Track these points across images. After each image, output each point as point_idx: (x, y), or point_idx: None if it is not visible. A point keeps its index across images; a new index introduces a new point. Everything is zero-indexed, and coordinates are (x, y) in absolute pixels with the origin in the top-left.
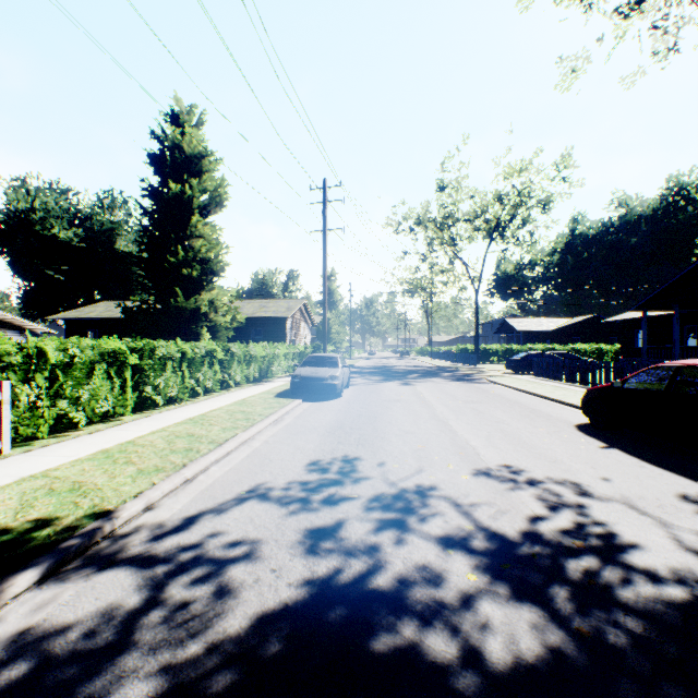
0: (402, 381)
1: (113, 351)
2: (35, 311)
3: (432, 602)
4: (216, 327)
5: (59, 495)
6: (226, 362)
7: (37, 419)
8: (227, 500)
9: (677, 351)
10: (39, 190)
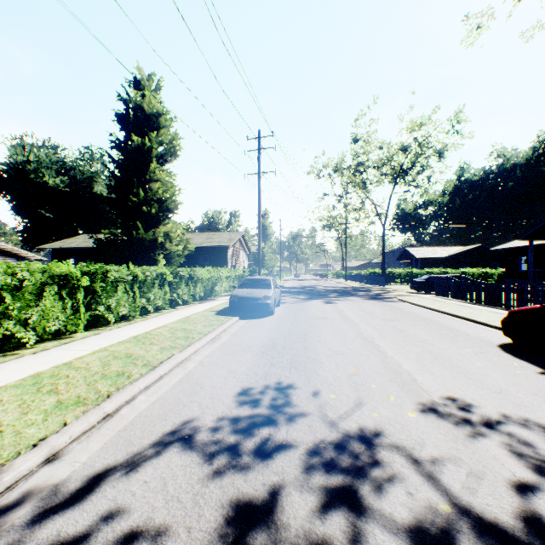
0: (325, 299)
1: (66, 274)
2: (31, 242)
3: None
4: (170, 255)
5: None
6: (175, 284)
7: None
8: (143, 447)
9: None
10: (33, 146)
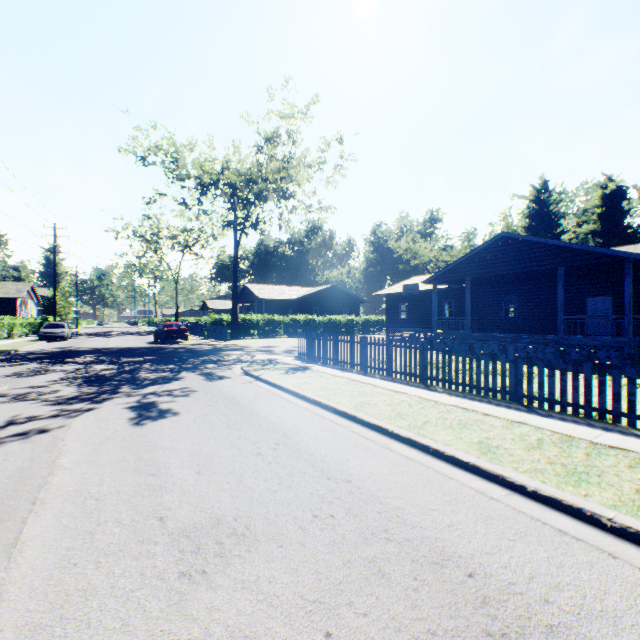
0: (108, 336)
1: None
2: None
3: (82, 349)
4: None
5: None
6: None
7: None
8: (40, 349)
9: None
10: None
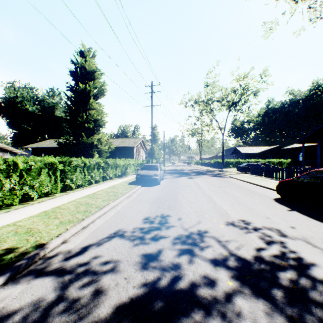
0: (188, 176)
1: (51, 163)
2: (18, 144)
3: (210, 298)
4: (101, 151)
5: (19, 235)
6: (105, 168)
7: (14, 195)
8: (103, 237)
9: (319, 162)
10: (20, 88)
